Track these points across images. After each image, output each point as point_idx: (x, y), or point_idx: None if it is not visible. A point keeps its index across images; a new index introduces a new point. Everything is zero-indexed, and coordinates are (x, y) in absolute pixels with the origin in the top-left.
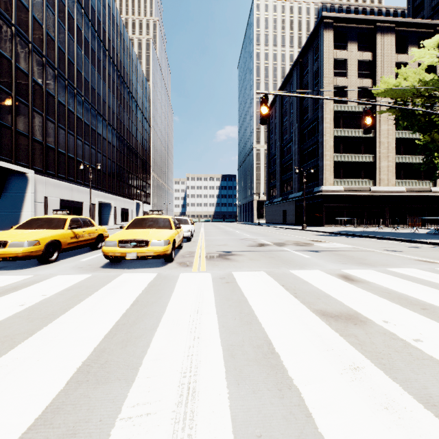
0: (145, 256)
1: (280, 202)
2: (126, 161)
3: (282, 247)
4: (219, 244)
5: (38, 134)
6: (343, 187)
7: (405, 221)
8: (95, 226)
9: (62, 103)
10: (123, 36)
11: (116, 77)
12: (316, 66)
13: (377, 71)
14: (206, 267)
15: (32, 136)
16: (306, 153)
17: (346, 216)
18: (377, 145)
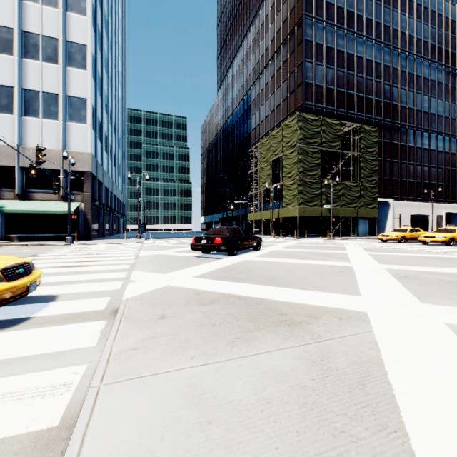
0: (433, 242)
1: None
2: None
3: None
4: None
5: (395, 175)
6: None
7: None
8: (421, 232)
9: (411, 146)
10: None
11: None
12: None
13: None
14: None
15: (391, 178)
16: None
17: None
18: None
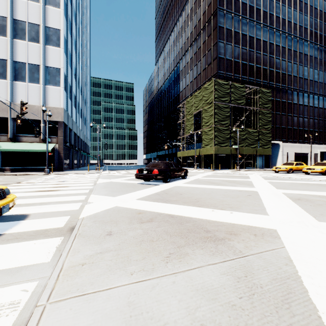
0: (313, 172)
1: None
2: None
3: None
4: None
5: (283, 124)
6: None
7: None
8: (304, 165)
9: (295, 103)
10: None
11: None
12: None
13: None
14: None
15: (281, 126)
16: None
17: None
18: None
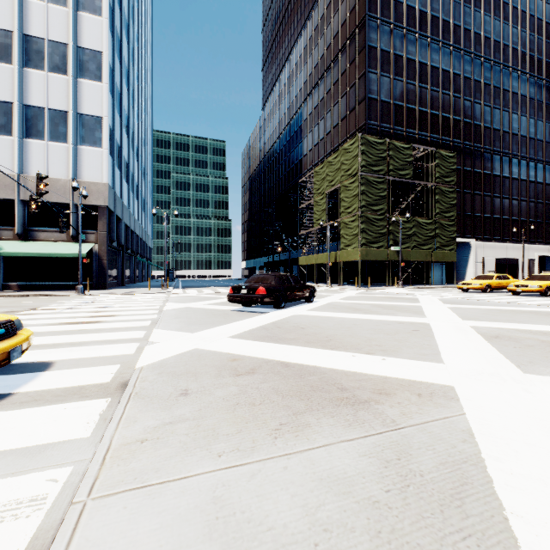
0: (525, 291)
1: None
2: None
3: None
4: None
5: (477, 211)
6: None
7: None
8: (510, 279)
9: (496, 176)
10: None
11: None
12: None
13: None
14: None
15: (473, 214)
16: None
17: None
18: None
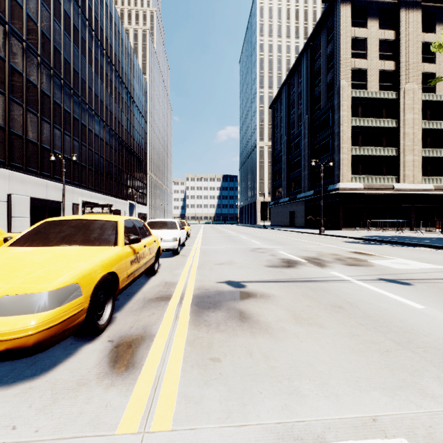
0: None
1: (287, 202)
2: (118, 157)
3: (327, 268)
4: (220, 261)
5: None
6: (363, 185)
7: (433, 224)
8: None
9: (33, 84)
10: (114, 19)
11: (105, 62)
12: (330, 47)
13: (401, 52)
14: (180, 377)
15: None
16: (317, 147)
17: (365, 218)
18: (401, 136)
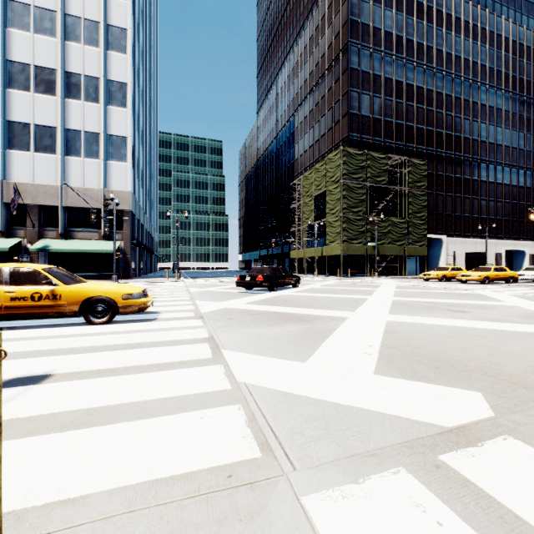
0: (468, 280)
1: None
2: None
3: None
4: None
5: (448, 210)
6: None
7: None
8: (463, 271)
9: (466, 179)
10: None
11: (532, 110)
12: None
13: None
14: (492, 286)
15: (445, 213)
16: None
17: None
18: None
